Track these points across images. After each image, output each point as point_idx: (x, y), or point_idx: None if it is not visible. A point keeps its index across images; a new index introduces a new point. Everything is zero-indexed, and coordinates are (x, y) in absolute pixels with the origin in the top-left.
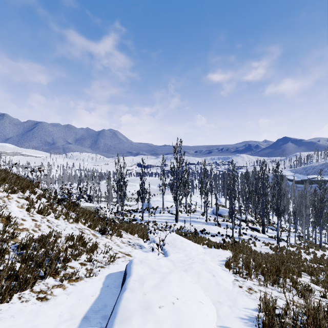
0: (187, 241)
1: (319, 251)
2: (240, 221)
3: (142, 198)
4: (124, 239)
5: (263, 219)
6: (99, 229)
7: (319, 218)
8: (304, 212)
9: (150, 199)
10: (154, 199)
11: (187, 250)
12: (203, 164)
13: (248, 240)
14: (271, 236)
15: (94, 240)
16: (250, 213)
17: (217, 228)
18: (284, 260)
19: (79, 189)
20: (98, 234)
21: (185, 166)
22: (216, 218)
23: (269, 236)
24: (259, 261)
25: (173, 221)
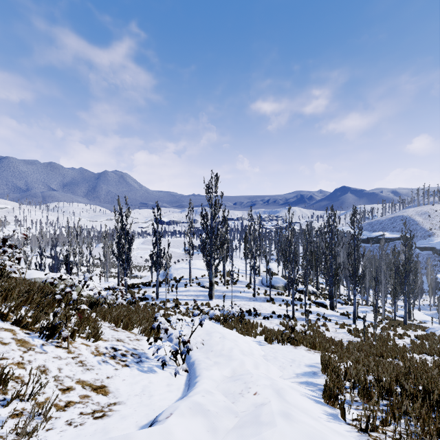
0: (231, 335)
1: (408, 331)
2: (305, 294)
3: (157, 263)
4: (105, 342)
5: (332, 289)
6: (39, 327)
7: (402, 285)
8: (383, 278)
9: (171, 266)
10: (176, 266)
11: (235, 357)
12: (248, 214)
13: (317, 322)
14: (343, 312)
15: (14, 358)
16: (309, 283)
17: (270, 305)
18: (383, 353)
19: (2, 242)
20: (35, 341)
21: (223, 216)
22: (267, 290)
23: (340, 312)
24: (381, 375)
25: (206, 297)
